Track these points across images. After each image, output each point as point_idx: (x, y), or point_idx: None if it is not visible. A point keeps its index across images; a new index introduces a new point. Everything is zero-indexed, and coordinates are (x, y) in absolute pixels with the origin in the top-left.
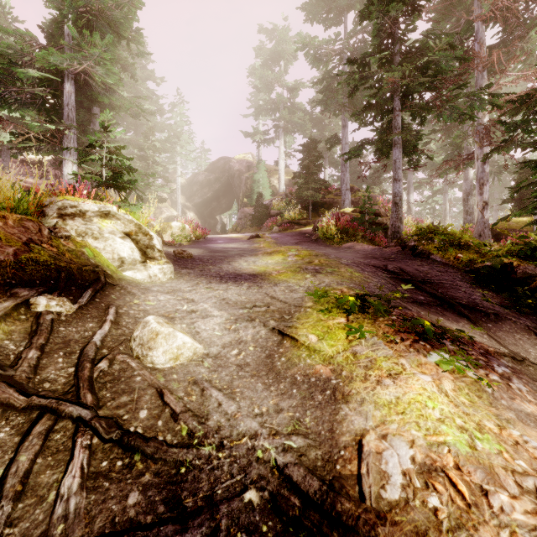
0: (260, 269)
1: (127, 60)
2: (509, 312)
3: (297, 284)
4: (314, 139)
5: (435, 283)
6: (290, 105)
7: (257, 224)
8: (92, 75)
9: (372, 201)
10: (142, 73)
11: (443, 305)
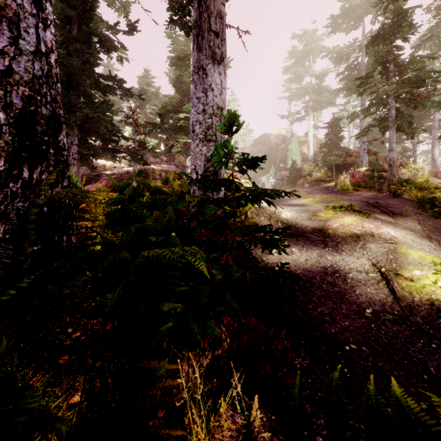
0: (302, 203)
1: None
2: (417, 215)
3: (319, 206)
4: (336, 118)
5: (390, 206)
6: (318, 88)
7: (291, 183)
8: None
9: (383, 161)
10: None
11: (382, 212)
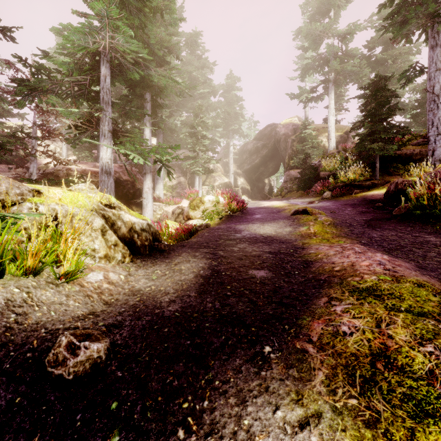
0: None
1: (170, 40)
2: None
3: None
4: (381, 76)
5: None
6: (342, 54)
7: (303, 188)
8: (120, 51)
9: None
10: (199, 63)
11: None
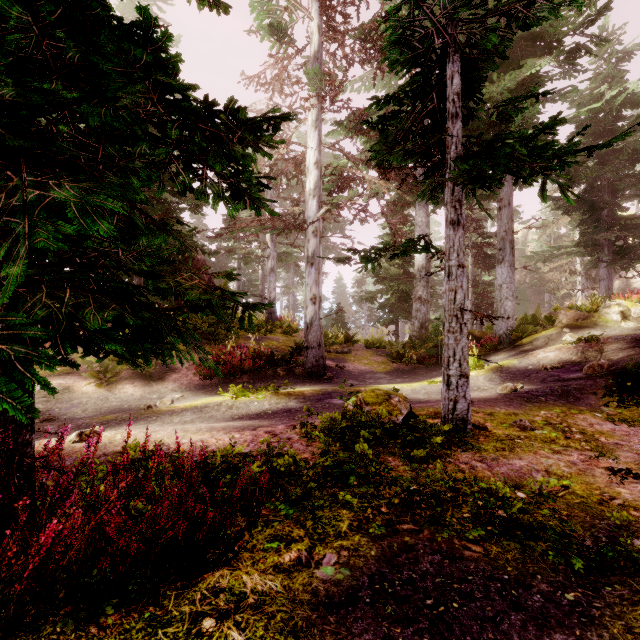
0: None
1: None
2: None
3: None
4: None
5: None
6: None
7: None
8: None
9: None
10: None
11: None
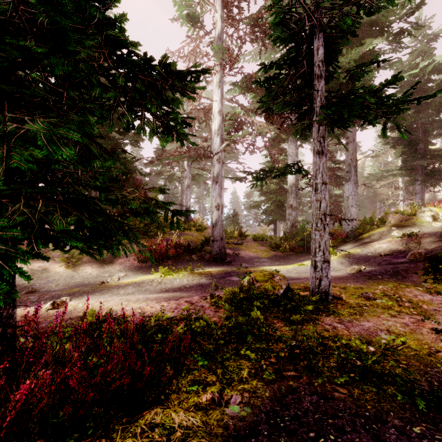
0: None
1: None
2: None
3: None
4: None
5: None
6: None
7: None
8: None
9: None
10: None
11: None
